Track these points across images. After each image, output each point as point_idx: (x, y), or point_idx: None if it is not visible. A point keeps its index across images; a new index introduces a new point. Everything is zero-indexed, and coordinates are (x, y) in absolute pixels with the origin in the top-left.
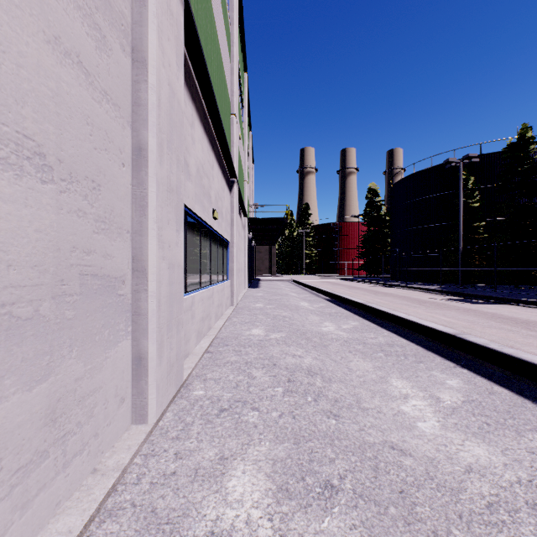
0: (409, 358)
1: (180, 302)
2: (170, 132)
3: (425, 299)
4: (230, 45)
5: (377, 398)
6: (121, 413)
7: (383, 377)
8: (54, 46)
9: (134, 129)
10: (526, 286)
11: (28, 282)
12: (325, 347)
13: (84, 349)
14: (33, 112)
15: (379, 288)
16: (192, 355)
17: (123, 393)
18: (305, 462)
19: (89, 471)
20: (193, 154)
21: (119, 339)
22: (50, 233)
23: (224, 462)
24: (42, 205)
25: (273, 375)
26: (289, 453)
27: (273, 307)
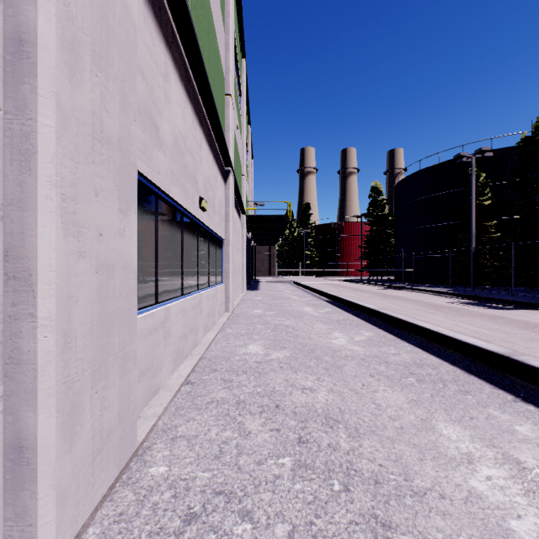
0: (449, 386)
1: (130, 325)
2: (103, 42)
3: (440, 304)
4: (225, 16)
5: (430, 463)
6: None
7: (426, 419)
8: None
9: (9, 2)
10: None
11: None
12: (339, 369)
13: None
14: None
15: (386, 290)
16: (164, 390)
17: None
18: None
19: None
20: (167, 117)
21: None
22: None
23: None
24: None
25: (275, 428)
26: None
27: (273, 314)
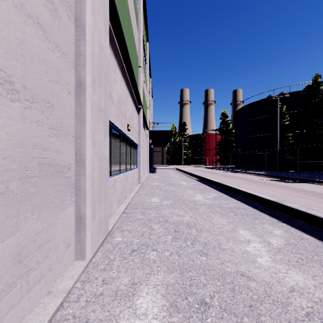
0: (249, 216)
1: (107, 182)
2: (100, 74)
3: (257, 180)
4: (138, 25)
5: (231, 242)
6: (67, 253)
7: (234, 228)
8: (20, 10)
9: (76, 70)
10: (317, 172)
11: (0, 168)
12: (197, 210)
13: (42, 213)
14: (5, 53)
15: (228, 173)
16: (114, 215)
17: (69, 240)
18: (187, 286)
19: (45, 293)
20: (115, 90)
21: (66, 206)
22: (17, 135)
23: (134, 286)
24: (11, 117)
25: (165, 227)
26: (177, 280)
27: (164, 185)
